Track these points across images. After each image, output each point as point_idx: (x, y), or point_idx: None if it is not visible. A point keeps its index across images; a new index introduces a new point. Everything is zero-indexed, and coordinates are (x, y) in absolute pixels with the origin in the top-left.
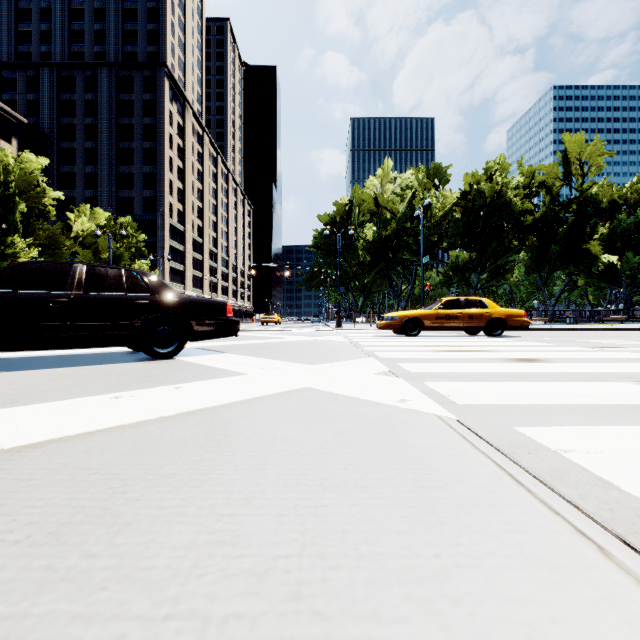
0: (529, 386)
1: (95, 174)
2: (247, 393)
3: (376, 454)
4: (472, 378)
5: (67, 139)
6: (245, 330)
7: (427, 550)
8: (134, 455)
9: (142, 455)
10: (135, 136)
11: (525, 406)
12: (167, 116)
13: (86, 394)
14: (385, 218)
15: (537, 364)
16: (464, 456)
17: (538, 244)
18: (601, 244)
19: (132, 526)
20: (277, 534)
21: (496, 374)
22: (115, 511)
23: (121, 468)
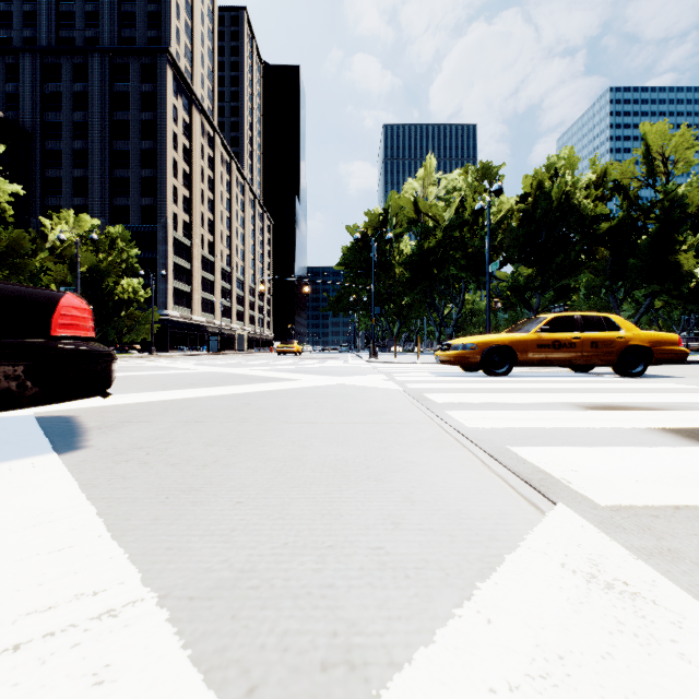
0: None
1: (85, 178)
2: None
3: None
4: None
5: (52, 137)
6: (246, 363)
7: None
8: None
9: None
10: (132, 134)
11: None
12: (170, 111)
13: None
14: (427, 227)
15: None
16: None
17: (612, 258)
18: None
19: None
20: None
21: None
22: None
23: None
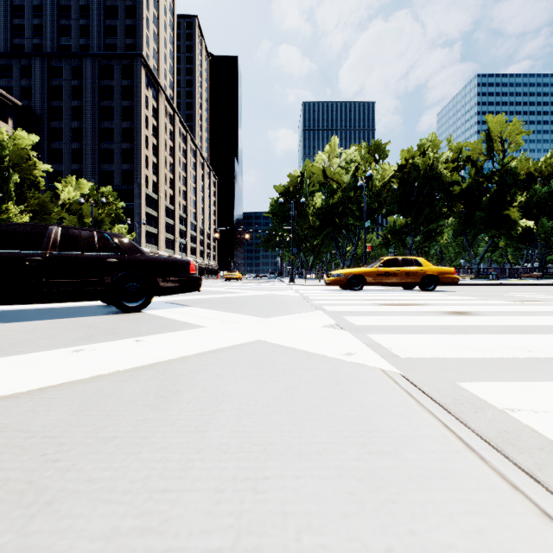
0: (465, 339)
1: (80, 150)
2: (202, 346)
3: (322, 413)
4: (412, 331)
5: (56, 119)
6: (210, 285)
7: (378, 541)
8: (79, 414)
9: (87, 414)
10: (115, 117)
11: (464, 359)
12: (143, 99)
13: (51, 347)
14: (332, 188)
15: (469, 317)
16: (410, 415)
17: (465, 211)
18: (519, 211)
19: (52, 506)
20: (211, 518)
21: (433, 327)
22: (39, 486)
23: (61, 430)
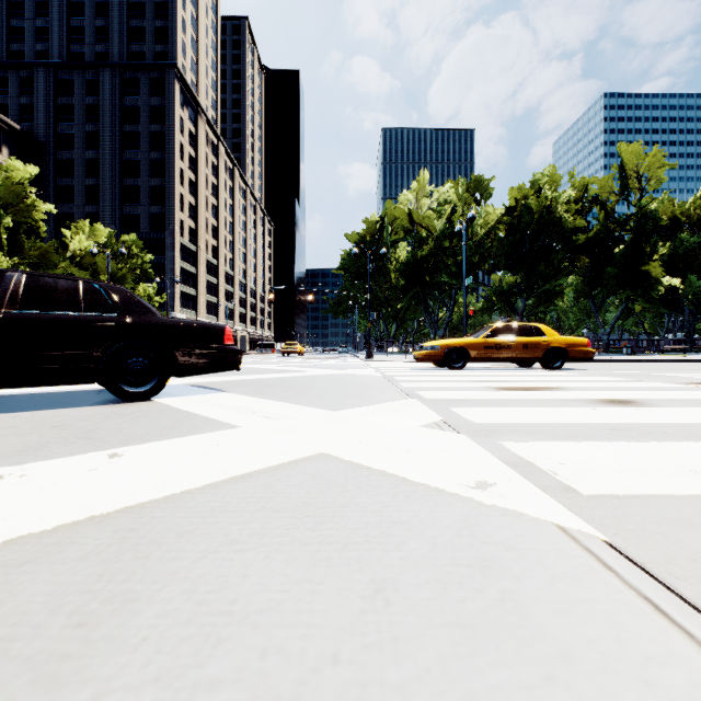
0: (669, 451)
1: (96, 187)
2: (220, 468)
3: (476, 696)
4: (567, 434)
5: (65, 148)
6: (261, 362)
7: None
8: None
9: None
10: (141, 145)
11: None
12: (177, 123)
13: None
14: (421, 236)
15: (641, 409)
16: None
17: (591, 266)
18: (661, 266)
19: None
20: None
21: (597, 426)
22: None
23: None
